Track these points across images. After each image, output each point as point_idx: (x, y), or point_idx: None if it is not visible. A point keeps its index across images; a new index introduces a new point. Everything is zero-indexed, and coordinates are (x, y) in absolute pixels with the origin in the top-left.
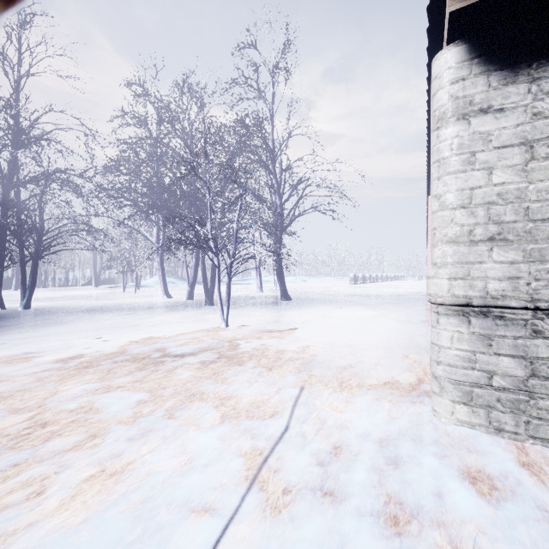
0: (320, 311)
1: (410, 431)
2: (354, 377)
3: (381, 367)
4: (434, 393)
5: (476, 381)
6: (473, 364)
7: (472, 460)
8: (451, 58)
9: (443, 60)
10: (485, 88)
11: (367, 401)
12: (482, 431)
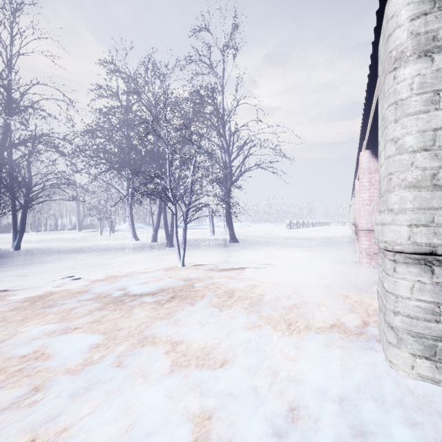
0: (263, 252)
1: (369, 387)
2: (301, 319)
3: (325, 308)
4: (390, 343)
5: (441, 335)
6: (436, 317)
7: None
8: None
9: None
10: None
11: (318, 348)
12: None
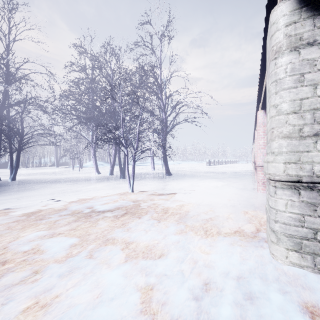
0: (189, 182)
1: (257, 270)
2: (214, 227)
3: (231, 220)
4: (272, 242)
5: (304, 235)
6: (302, 224)
7: (307, 296)
8: (286, 8)
9: (279, 10)
10: (311, 28)
11: (225, 246)
12: (309, 271)
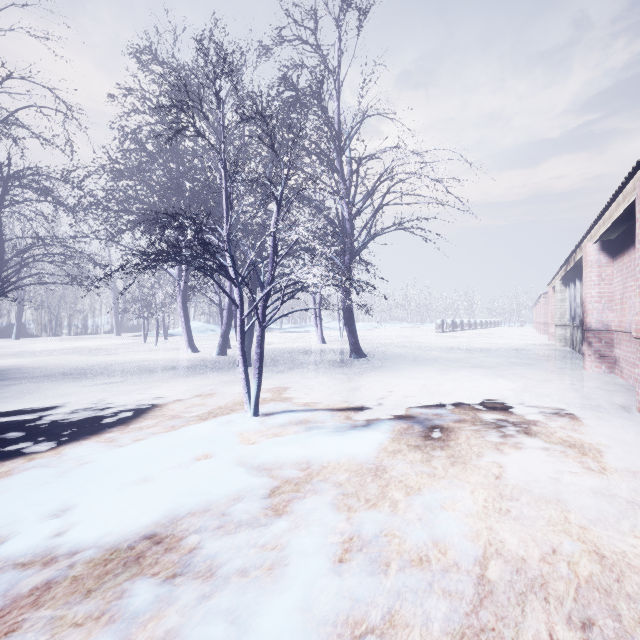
0: (416, 379)
1: None
2: None
3: None
4: None
5: None
6: None
7: None
8: None
9: None
10: None
11: None
12: None
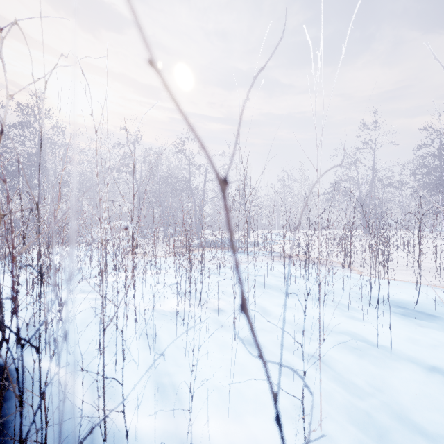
0: None
1: None
2: None
3: None
4: None
5: None
6: None
7: None
8: None
9: None
10: None
11: None
12: None
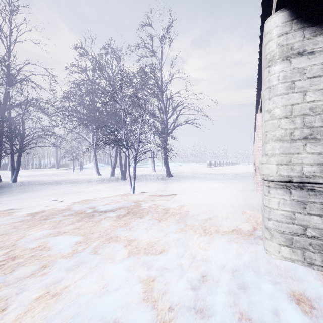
0: (190, 183)
1: (251, 264)
2: (213, 226)
3: (229, 219)
4: (266, 238)
5: (295, 231)
6: (293, 221)
7: (295, 286)
8: (278, 20)
9: (272, 21)
10: (301, 39)
11: (222, 243)
12: (299, 264)
